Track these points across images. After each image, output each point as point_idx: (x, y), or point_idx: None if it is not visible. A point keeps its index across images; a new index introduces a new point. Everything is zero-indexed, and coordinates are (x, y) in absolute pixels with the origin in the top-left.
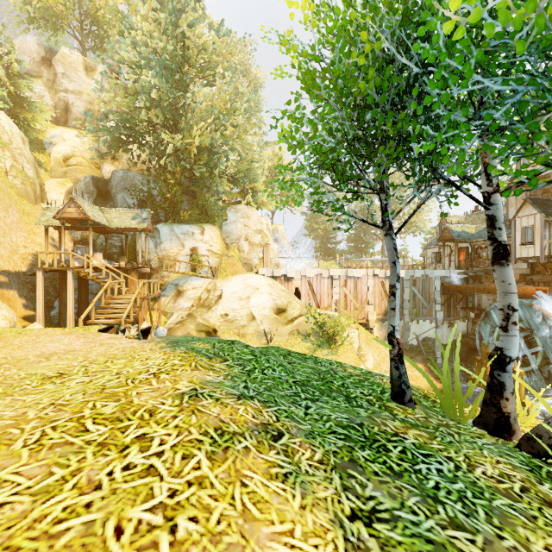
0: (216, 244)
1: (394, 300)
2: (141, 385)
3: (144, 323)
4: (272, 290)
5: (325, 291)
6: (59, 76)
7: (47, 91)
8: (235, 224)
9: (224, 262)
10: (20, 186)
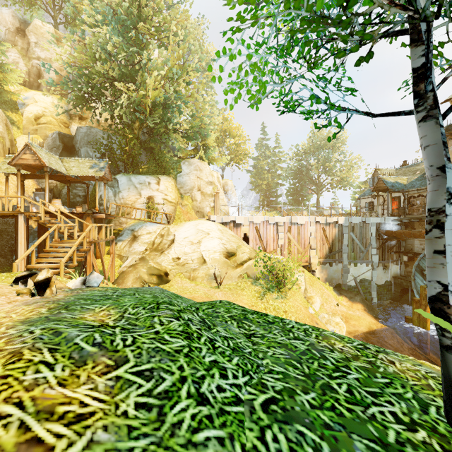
0: (171, 193)
1: (442, 236)
2: None
3: (42, 273)
4: (222, 235)
5: (271, 237)
6: (32, 45)
7: (21, 59)
8: (189, 176)
9: (178, 210)
10: None
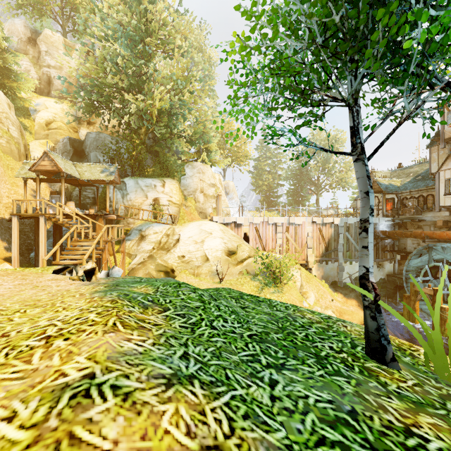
0: (176, 195)
1: (367, 237)
2: (13, 361)
3: (88, 264)
4: (223, 234)
5: (270, 236)
6: (43, 53)
7: (33, 67)
8: (192, 179)
9: (182, 211)
10: (5, 145)
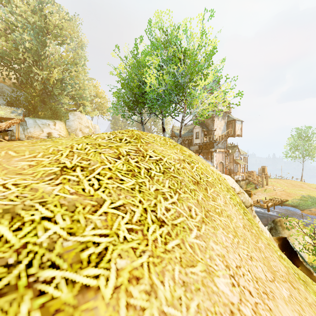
0: (63, 131)
1: None
2: None
3: None
4: None
5: None
6: None
7: None
8: (74, 122)
9: None
10: None
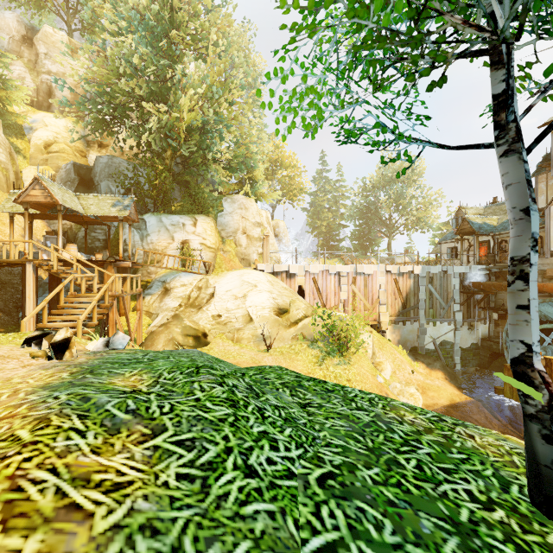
0: (210, 237)
1: (526, 289)
2: None
3: (60, 332)
4: (272, 287)
5: (332, 290)
6: (42, 56)
7: (28, 73)
8: (232, 216)
9: (219, 257)
10: None
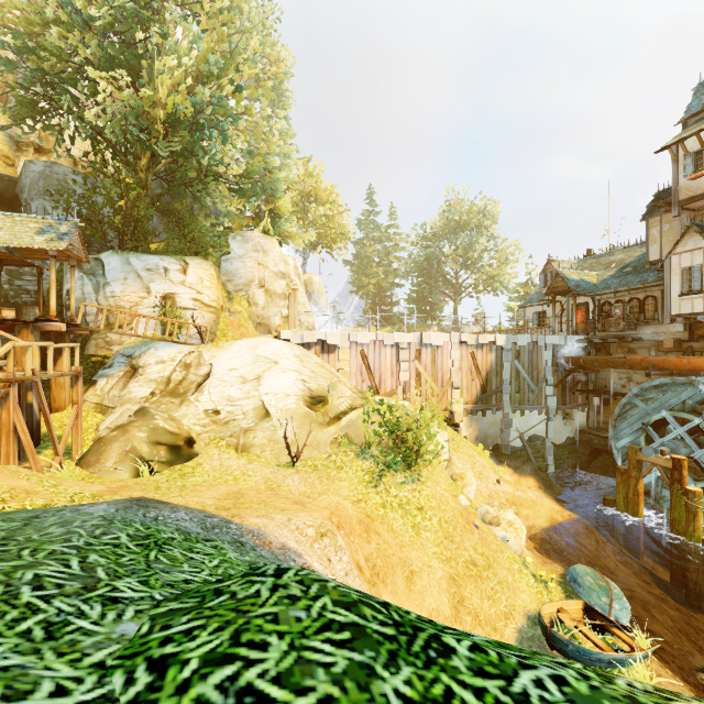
0: (210, 290)
1: None
2: None
3: None
4: (301, 364)
5: (388, 368)
6: None
7: None
8: (243, 261)
9: (224, 321)
10: None
